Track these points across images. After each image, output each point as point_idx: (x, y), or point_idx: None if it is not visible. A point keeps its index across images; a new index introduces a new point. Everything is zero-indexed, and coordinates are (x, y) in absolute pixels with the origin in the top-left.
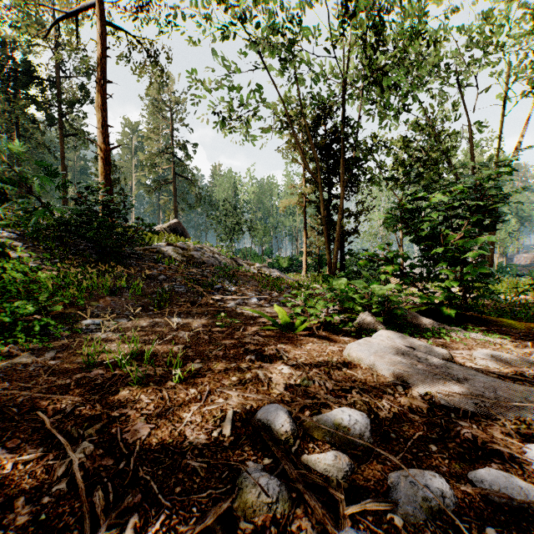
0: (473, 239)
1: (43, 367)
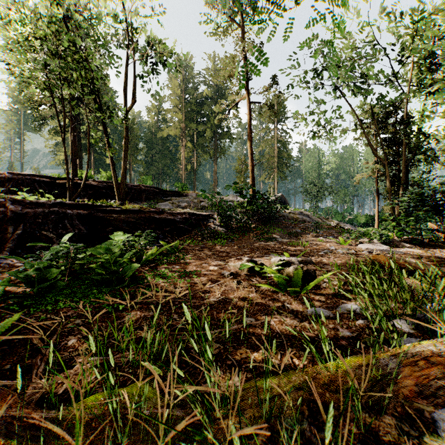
0: (438, 210)
1: (280, 244)
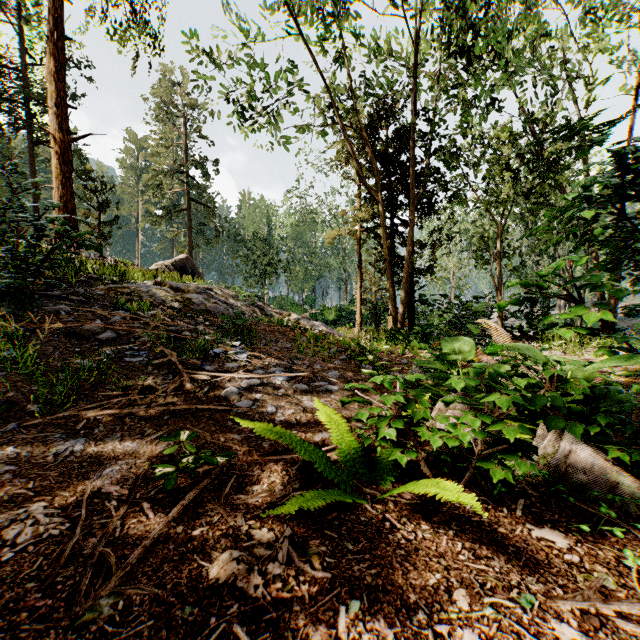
0: None
1: None
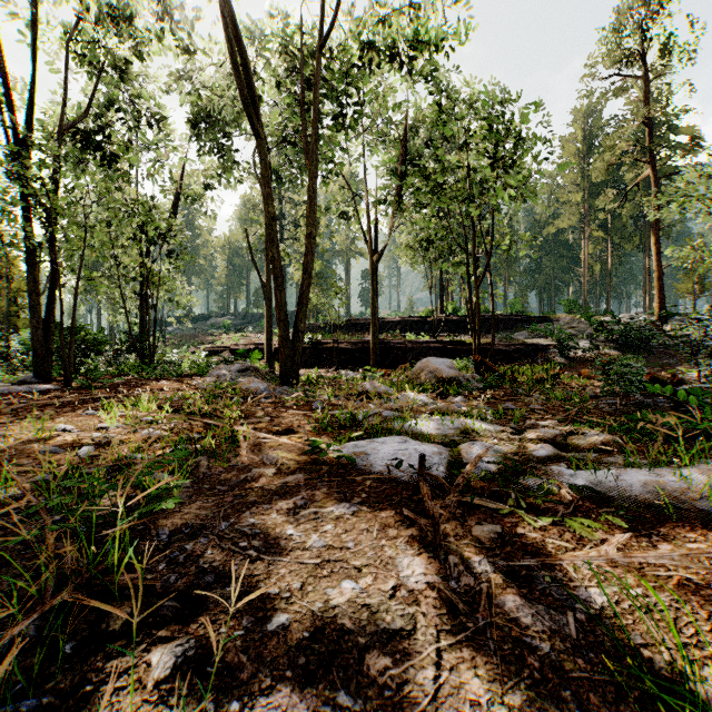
0: None
1: None
